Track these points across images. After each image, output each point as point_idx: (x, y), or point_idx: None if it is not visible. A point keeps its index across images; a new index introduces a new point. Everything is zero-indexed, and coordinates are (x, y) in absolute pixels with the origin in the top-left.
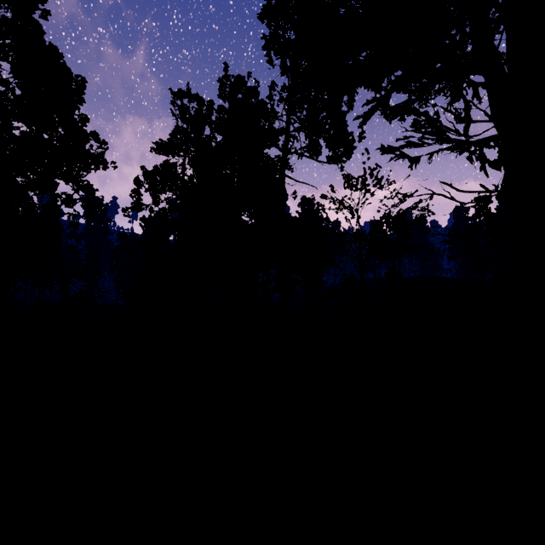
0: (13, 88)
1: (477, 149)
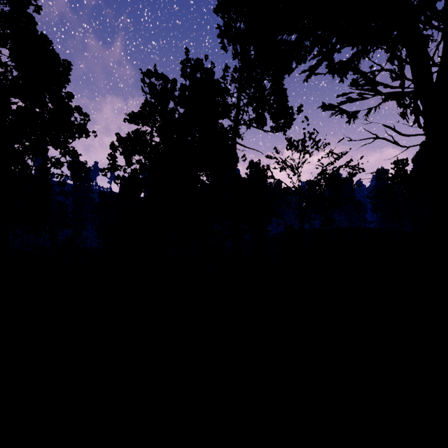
0: (10, 69)
1: (412, 102)
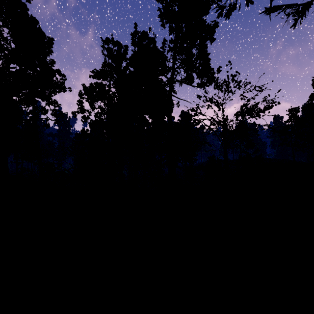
0: (9, 42)
1: None
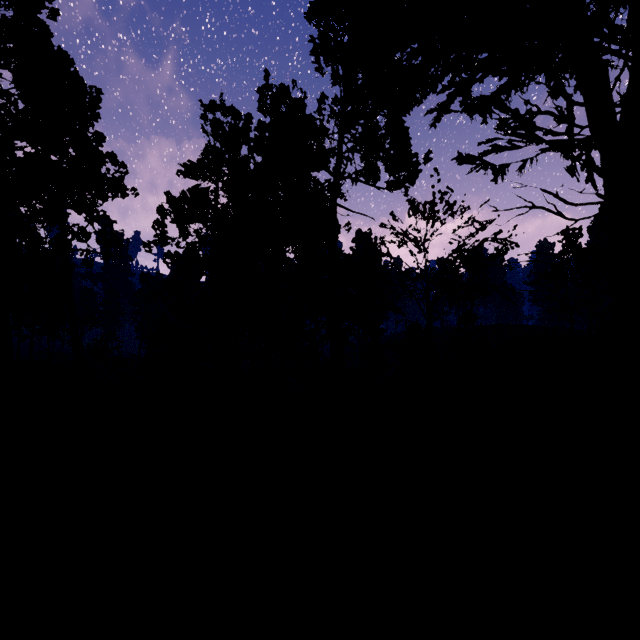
0: (15, 100)
1: (583, 154)
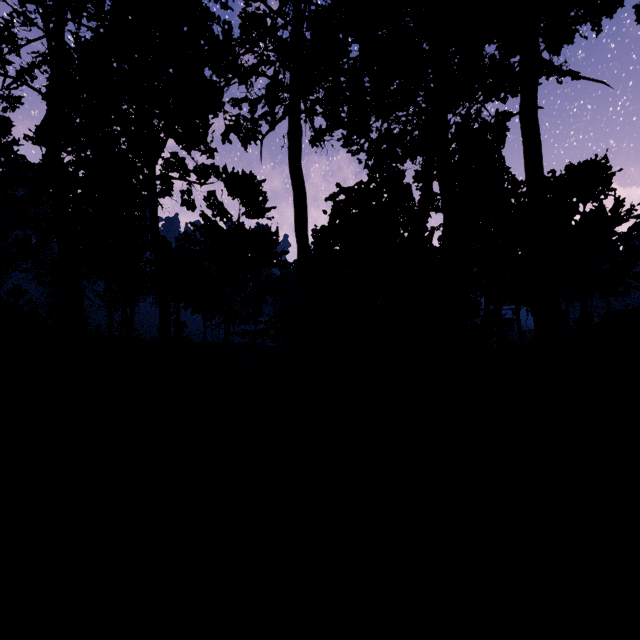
0: None
1: None
